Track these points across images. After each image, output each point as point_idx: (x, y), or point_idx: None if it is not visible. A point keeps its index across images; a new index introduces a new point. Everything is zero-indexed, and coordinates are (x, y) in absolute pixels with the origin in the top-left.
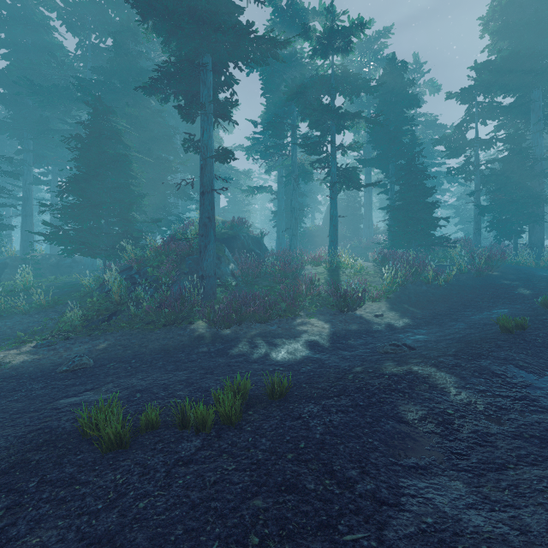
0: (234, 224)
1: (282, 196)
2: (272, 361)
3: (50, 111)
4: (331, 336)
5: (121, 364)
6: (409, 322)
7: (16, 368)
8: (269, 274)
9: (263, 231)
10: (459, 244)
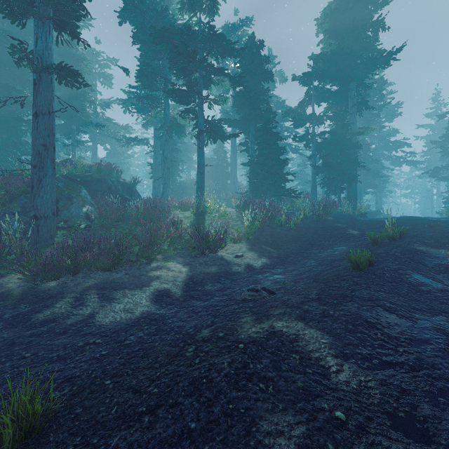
0: (101, 168)
1: (158, 149)
2: (93, 327)
3: None
4: (187, 281)
5: None
6: (267, 261)
7: None
8: (131, 217)
9: (135, 178)
10: (302, 196)
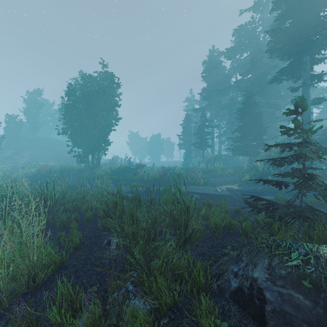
0: (325, 132)
1: None
2: None
3: (221, 97)
4: None
5: (270, 193)
6: None
7: (238, 189)
8: None
9: None
10: None
